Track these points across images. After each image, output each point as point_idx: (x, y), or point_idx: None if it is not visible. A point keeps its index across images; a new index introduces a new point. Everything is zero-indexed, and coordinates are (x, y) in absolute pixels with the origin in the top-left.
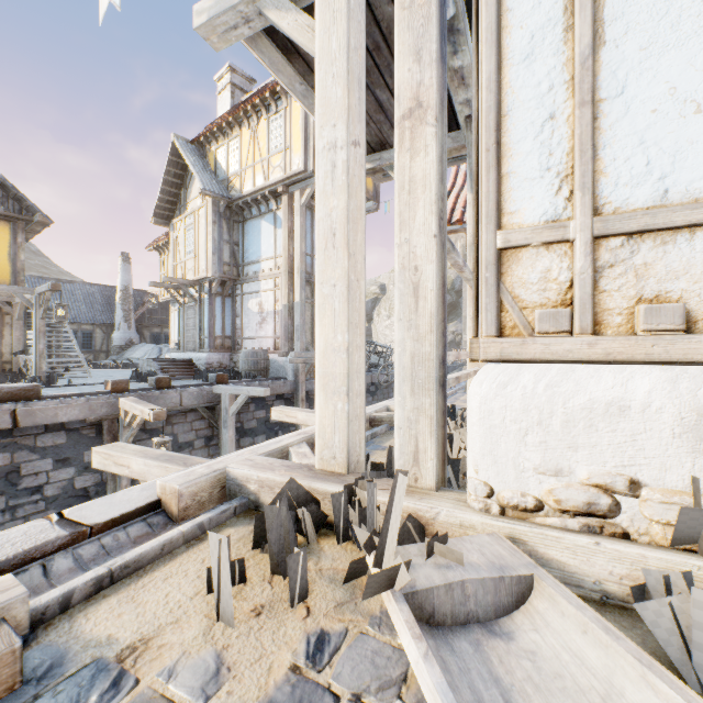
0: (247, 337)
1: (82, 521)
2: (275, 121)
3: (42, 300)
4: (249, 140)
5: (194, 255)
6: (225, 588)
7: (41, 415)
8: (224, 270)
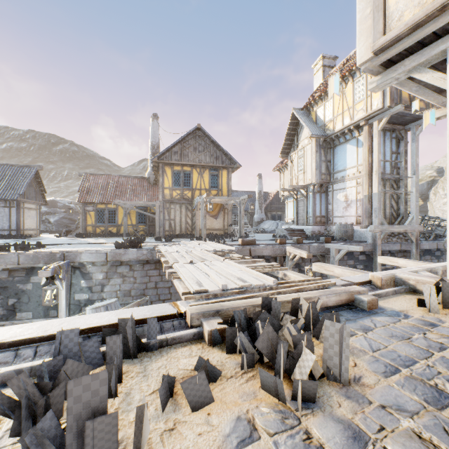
0: (336, 216)
1: (350, 281)
2: (358, 82)
3: (243, 202)
4: (339, 98)
5: (304, 171)
6: (433, 302)
7: (257, 251)
8: (322, 178)
